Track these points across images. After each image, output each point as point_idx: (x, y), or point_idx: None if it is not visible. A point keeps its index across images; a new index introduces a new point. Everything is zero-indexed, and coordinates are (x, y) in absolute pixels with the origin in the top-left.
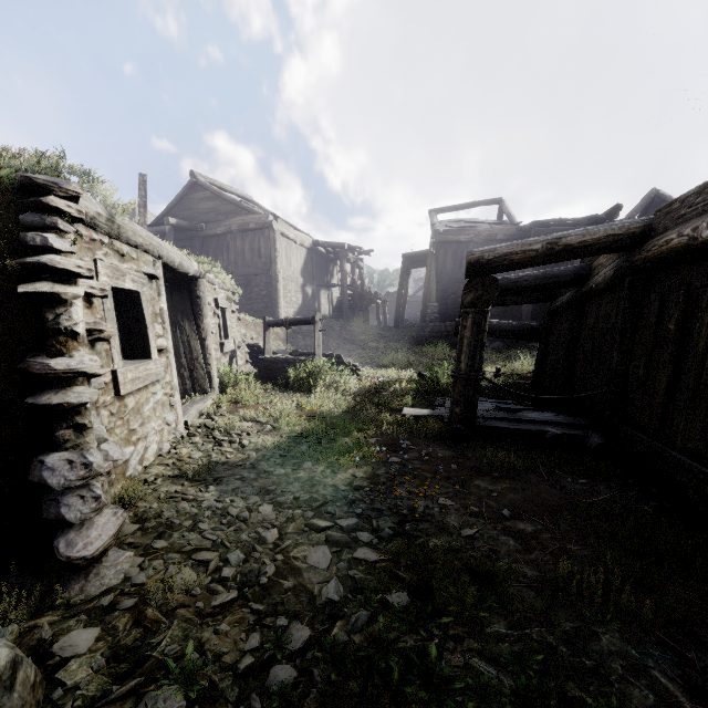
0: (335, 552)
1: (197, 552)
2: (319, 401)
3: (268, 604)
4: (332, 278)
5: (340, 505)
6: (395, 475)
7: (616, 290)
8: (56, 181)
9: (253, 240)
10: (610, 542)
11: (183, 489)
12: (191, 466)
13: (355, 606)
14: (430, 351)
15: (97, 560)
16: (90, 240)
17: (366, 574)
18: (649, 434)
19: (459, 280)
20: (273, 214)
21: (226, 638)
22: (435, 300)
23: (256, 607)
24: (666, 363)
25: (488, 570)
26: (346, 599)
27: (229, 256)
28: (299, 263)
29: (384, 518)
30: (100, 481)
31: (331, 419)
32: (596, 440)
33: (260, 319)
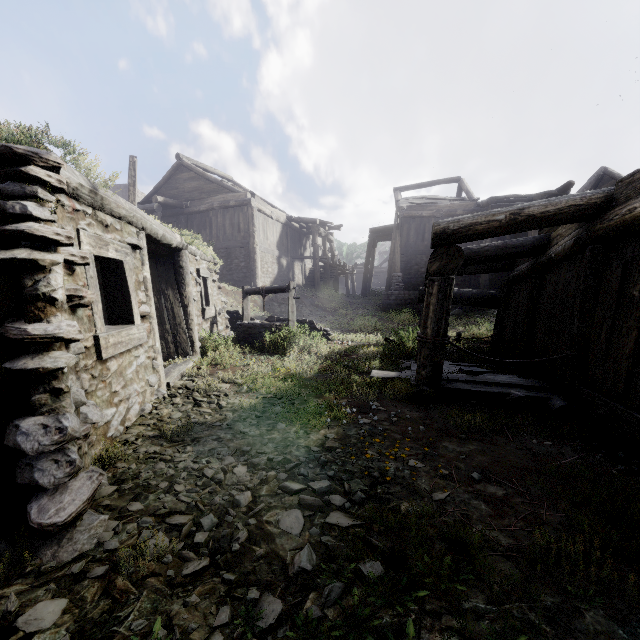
0: (308, 516)
1: (171, 515)
2: (292, 363)
3: (240, 573)
4: (305, 250)
5: (312, 466)
6: (365, 436)
7: (576, 258)
8: (37, 152)
9: (233, 216)
10: (581, 507)
11: (161, 449)
12: (170, 427)
13: (328, 577)
14: (395, 317)
15: (70, 525)
16: (72, 210)
17: (339, 541)
18: (613, 397)
19: (422, 252)
20: (251, 192)
21: (195, 612)
22: (399, 270)
23: (227, 577)
24: (630, 328)
25: (462, 537)
26: (319, 567)
27: (211, 230)
28: (275, 237)
29: (356, 480)
30: (76, 445)
31: (304, 381)
32: (558, 403)
33: (239, 288)
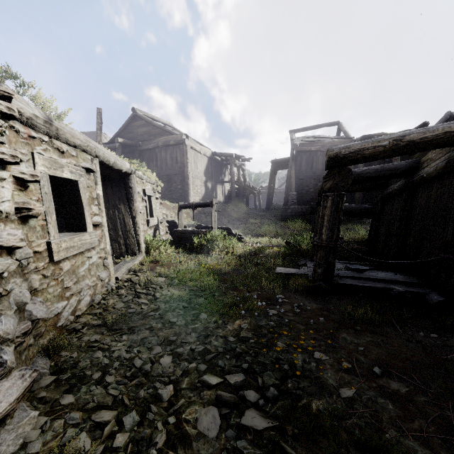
0: (224, 414)
1: (98, 410)
2: (214, 261)
3: None
4: (224, 177)
5: (229, 357)
6: (274, 326)
7: (448, 177)
8: None
9: (173, 152)
10: None
11: (101, 338)
12: (110, 318)
13: None
14: (291, 225)
15: None
16: (28, 137)
17: (254, 447)
18: None
19: (311, 177)
20: (186, 134)
21: None
22: (294, 190)
23: None
24: None
25: (378, 447)
26: None
27: (157, 162)
28: (202, 167)
29: (267, 373)
30: (12, 344)
31: (223, 276)
32: (436, 297)
33: (177, 204)
